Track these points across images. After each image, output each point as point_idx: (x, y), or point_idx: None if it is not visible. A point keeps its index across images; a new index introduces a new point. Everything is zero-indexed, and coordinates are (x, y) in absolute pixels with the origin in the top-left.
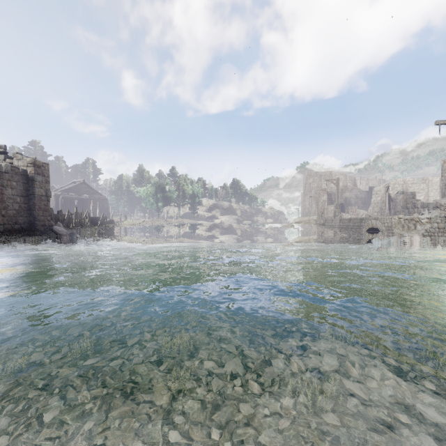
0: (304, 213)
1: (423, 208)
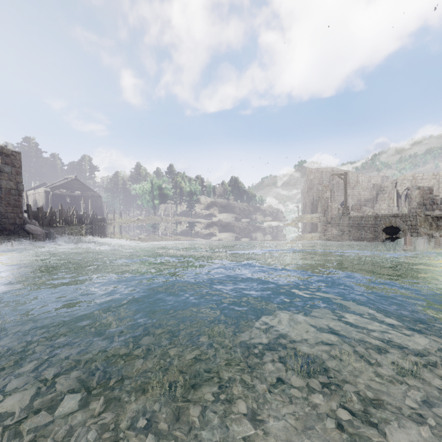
0: (305, 211)
1: None
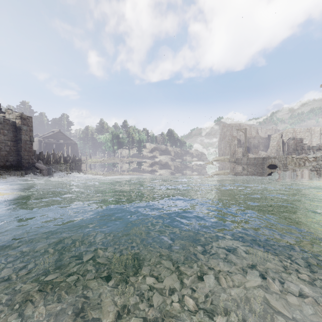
0: (220, 154)
1: (309, 150)
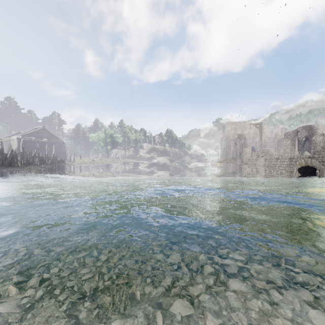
0: (223, 154)
1: None
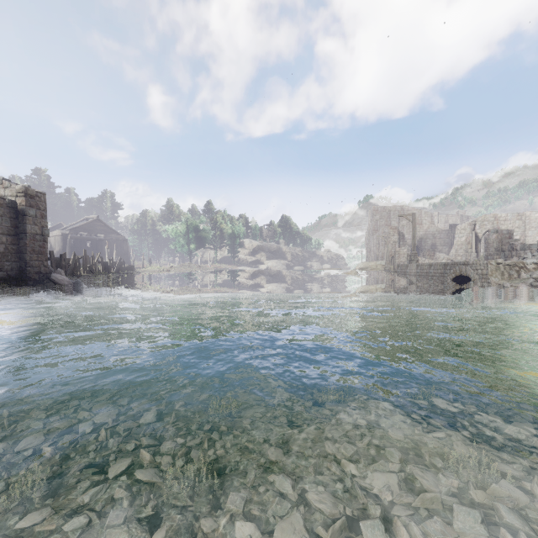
0: (369, 257)
1: (524, 251)
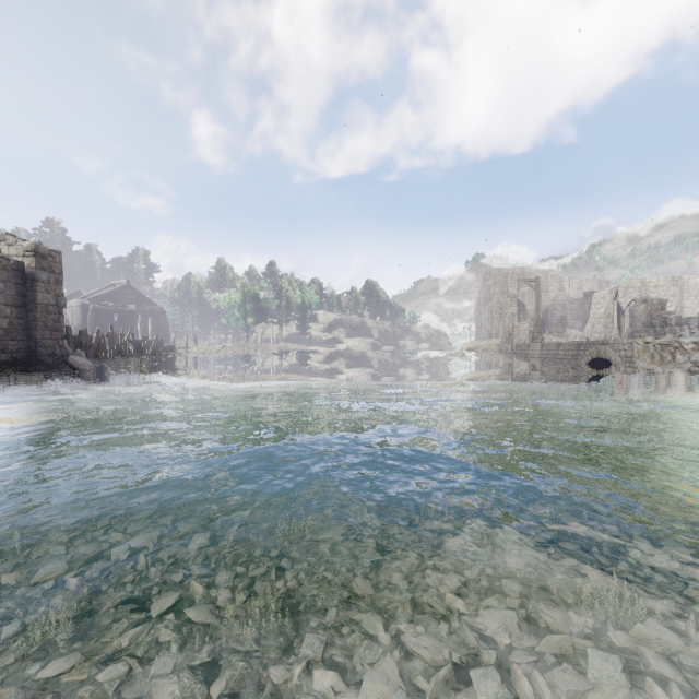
0: (480, 334)
1: (680, 326)
